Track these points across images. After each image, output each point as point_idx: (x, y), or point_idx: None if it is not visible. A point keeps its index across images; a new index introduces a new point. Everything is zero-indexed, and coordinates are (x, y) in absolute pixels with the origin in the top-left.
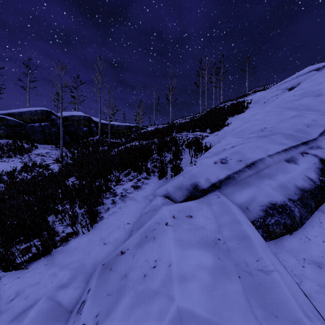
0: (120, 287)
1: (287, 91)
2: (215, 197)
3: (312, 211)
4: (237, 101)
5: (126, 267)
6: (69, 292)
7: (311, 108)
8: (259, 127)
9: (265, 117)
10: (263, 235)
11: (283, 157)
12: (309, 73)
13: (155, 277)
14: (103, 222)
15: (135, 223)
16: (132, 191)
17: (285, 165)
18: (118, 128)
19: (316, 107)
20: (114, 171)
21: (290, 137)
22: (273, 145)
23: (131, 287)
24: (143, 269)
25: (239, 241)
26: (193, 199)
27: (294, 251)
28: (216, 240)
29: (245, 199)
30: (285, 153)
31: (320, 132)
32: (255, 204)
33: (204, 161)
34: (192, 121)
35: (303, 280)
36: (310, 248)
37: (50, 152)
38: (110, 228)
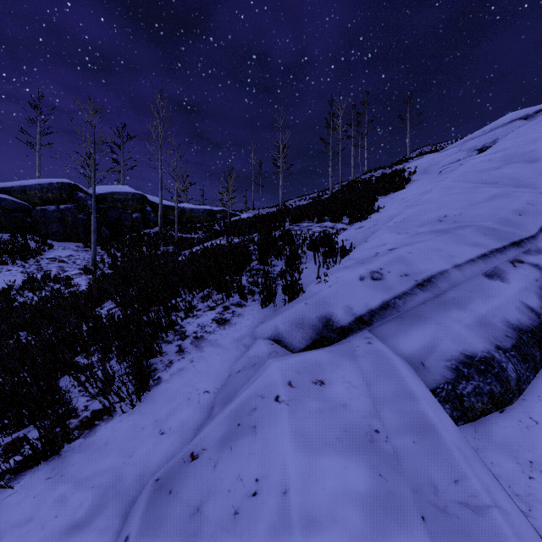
0: (186, 538)
1: (475, 153)
2: (362, 342)
3: (537, 367)
4: (392, 170)
5: (199, 491)
6: (89, 539)
7: (521, 183)
8: (434, 214)
9: (444, 197)
10: (453, 415)
11: (480, 269)
12: (512, 123)
13: (257, 517)
14: (160, 388)
15: (219, 391)
16: (215, 329)
17: (484, 283)
18: (191, 214)
19: (531, 181)
20: (183, 291)
21: (491, 234)
22: (462, 248)
23: (209, 538)
24: (233, 498)
25: (416, 436)
26: (324, 346)
27: (511, 445)
28: (371, 433)
29: (418, 346)
30: (483, 261)
31: (541, 224)
32: (437, 356)
33: (341, 275)
34: (317, 203)
35: (534, 506)
36: (540, 440)
37: (75, 255)
38: (174, 401)
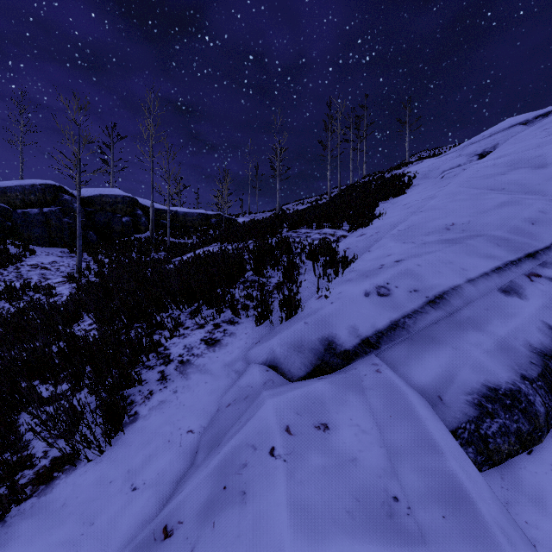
0: None
1: (475, 158)
2: (370, 369)
3: None
4: (392, 174)
5: None
6: None
7: (529, 190)
8: (441, 222)
9: (450, 203)
10: (477, 460)
11: (495, 284)
12: (511, 129)
13: None
14: (136, 427)
15: (206, 431)
16: (203, 352)
17: (500, 299)
18: (185, 218)
19: (539, 188)
20: (169, 306)
21: (503, 244)
22: (474, 260)
23: None
24: None
25: (446, 508)
26: (326, 373)
27: (546, 498)
28: (388, 502)
29: (433, 376)
30: (497, 274)
31: None
32: (456, 389)
33: (344, 289)
34: (315, 208)
35: None
36: None
37: (59, 262)
38: (151, 443)
